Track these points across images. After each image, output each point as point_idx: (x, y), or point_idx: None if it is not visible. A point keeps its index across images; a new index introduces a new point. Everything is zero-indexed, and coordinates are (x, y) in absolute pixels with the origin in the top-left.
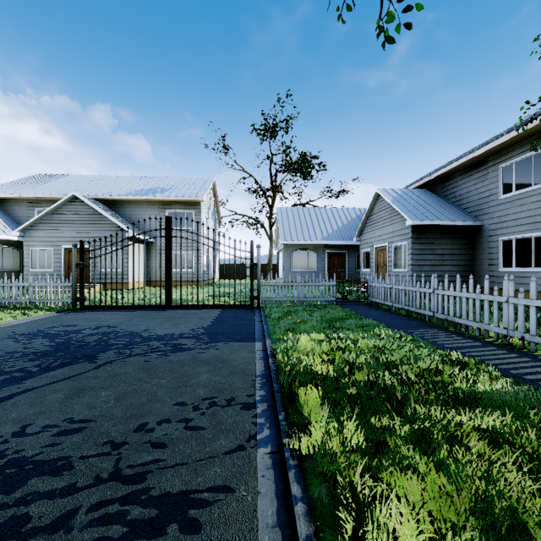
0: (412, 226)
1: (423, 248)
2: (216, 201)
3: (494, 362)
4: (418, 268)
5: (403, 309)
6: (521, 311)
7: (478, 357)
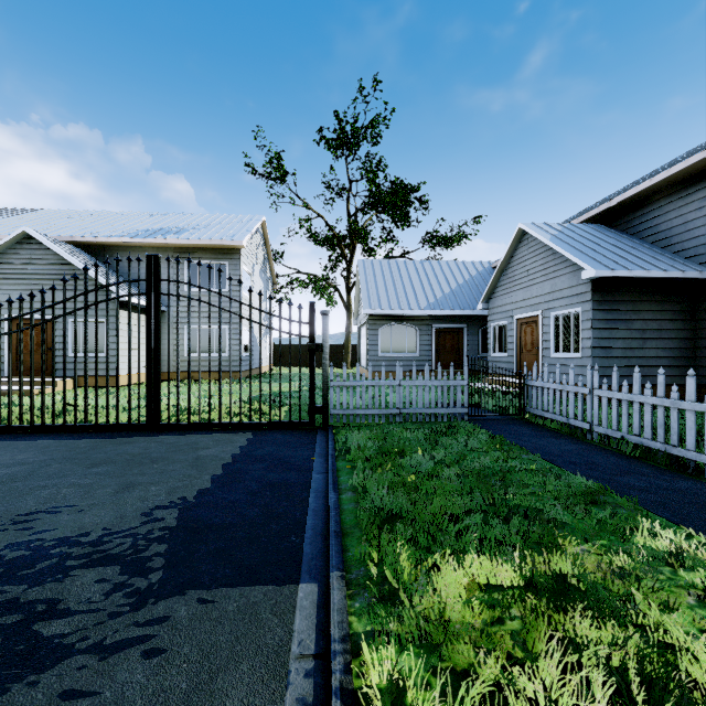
0: (593, 281)
1: (610, 319)
2: (268, 252)
3: None
4: (602, 353)
5: (624, 442)
6: None
7: None
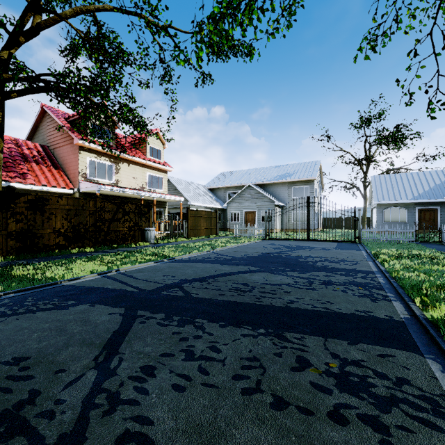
0: None
1: None
2: (321, 175)
3: None
4: None
5: None
6: None
7: None
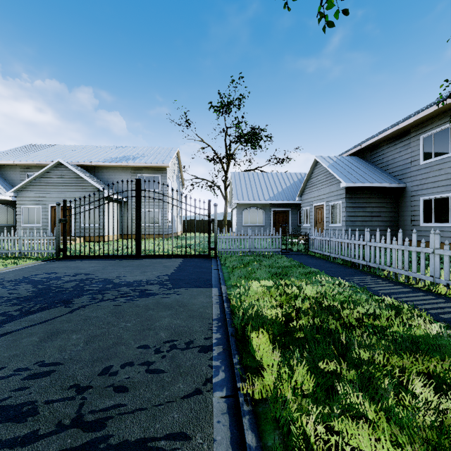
0: (346, 188)
1: (355, 207)
2: (180, 167)
3: (425, 307)
4: (350, 223)
5: (339, 259)
6: (446, 261)
7: (409, 302)
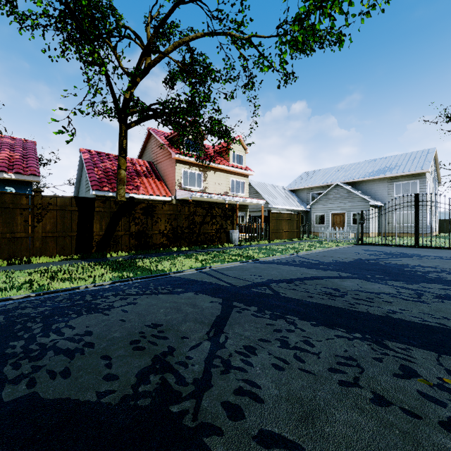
0: None
1: None
2: (436, 166)
3: None
4: None
5: None
6: None
7: None
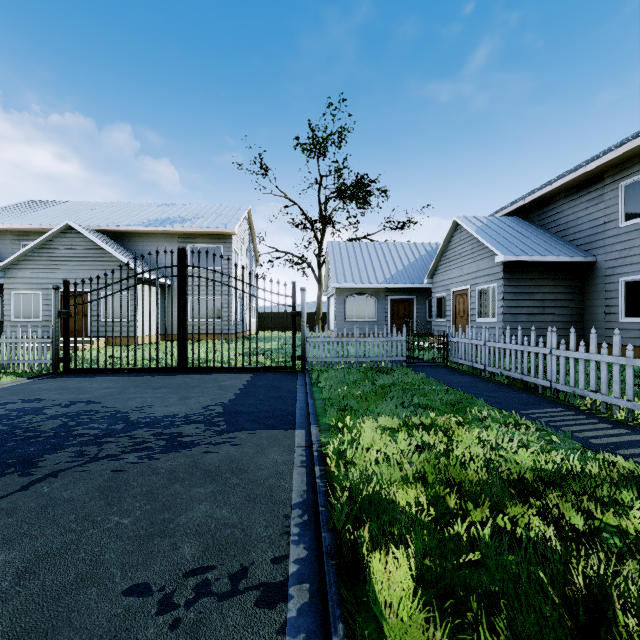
0: (504, 264)
1: (517, 292)
2: (252, 235)
3: None
4: (511, 318)
5: (502, 375)
6: None
7: None
